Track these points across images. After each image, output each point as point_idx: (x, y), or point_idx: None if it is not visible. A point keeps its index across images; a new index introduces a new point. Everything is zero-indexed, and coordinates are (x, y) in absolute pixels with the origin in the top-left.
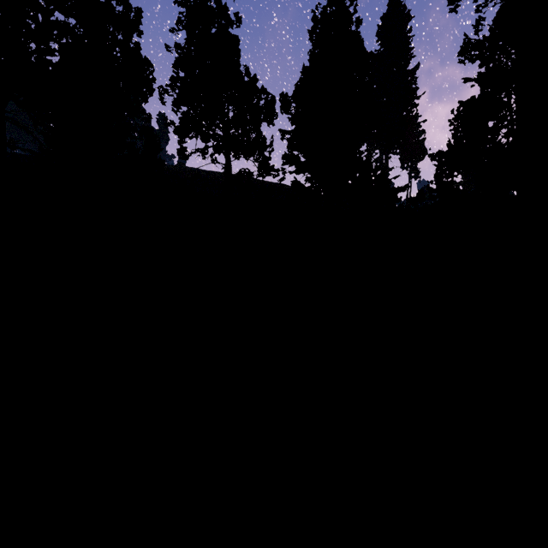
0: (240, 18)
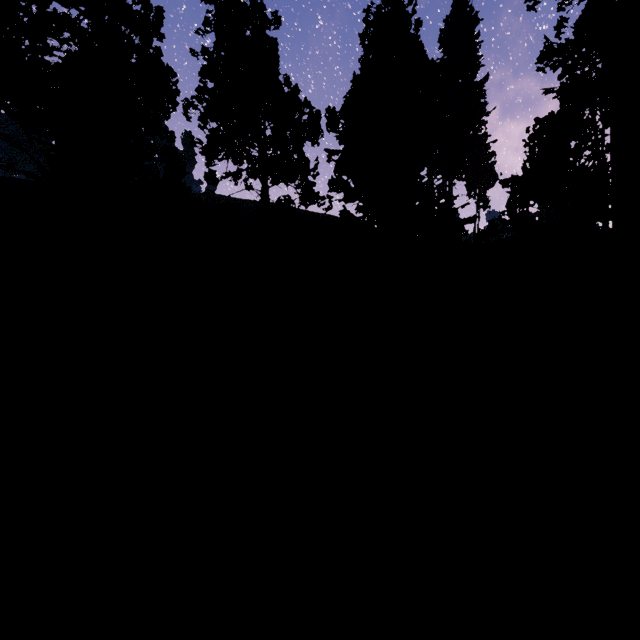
0: (279, 18)
